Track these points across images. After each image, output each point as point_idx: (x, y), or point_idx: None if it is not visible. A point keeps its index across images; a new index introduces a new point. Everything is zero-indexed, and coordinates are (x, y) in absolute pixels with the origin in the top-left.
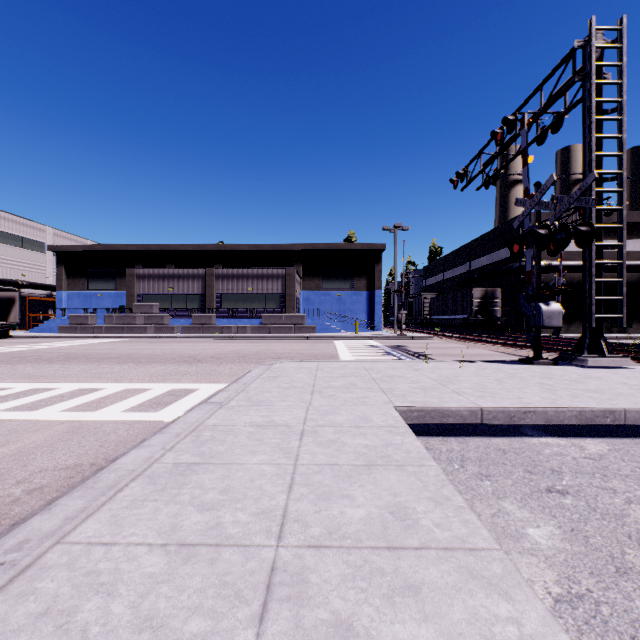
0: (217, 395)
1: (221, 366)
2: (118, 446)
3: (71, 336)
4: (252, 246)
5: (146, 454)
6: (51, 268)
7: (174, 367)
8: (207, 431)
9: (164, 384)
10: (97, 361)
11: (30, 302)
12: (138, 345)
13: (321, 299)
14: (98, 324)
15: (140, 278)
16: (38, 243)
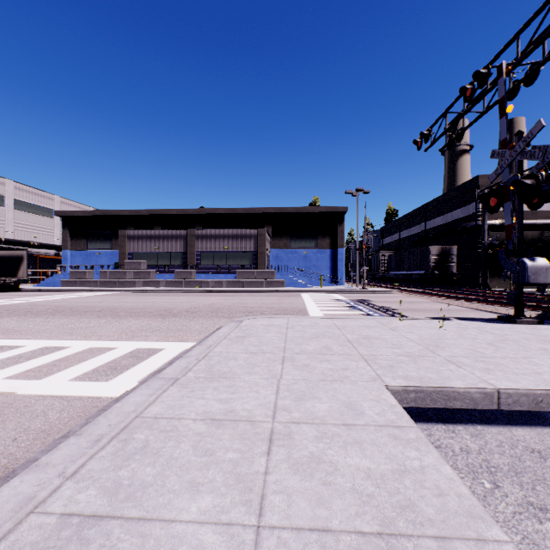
0: (174, 363)
1: (193, 321)
2: (35, 441)
3: (70, 289)
4: (228, 210)
5: (28, 489)
6: (58, 231)
7: (148, 322)
8: (142, 430)
9: (130, 342)
10: (79, 314)
11: (41, 260)
12: (124, 298)
13: (289, 256)
14: (94, 279)
15: (130, 238)
16: (48, 210)
